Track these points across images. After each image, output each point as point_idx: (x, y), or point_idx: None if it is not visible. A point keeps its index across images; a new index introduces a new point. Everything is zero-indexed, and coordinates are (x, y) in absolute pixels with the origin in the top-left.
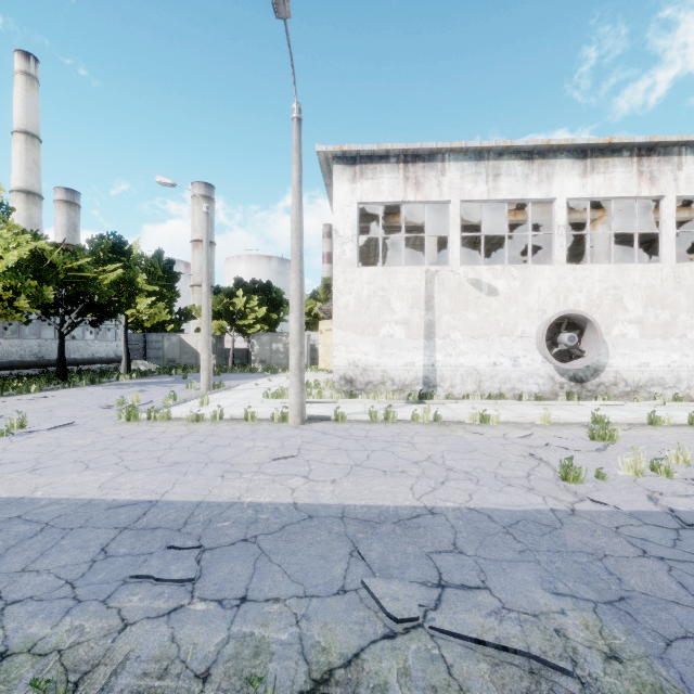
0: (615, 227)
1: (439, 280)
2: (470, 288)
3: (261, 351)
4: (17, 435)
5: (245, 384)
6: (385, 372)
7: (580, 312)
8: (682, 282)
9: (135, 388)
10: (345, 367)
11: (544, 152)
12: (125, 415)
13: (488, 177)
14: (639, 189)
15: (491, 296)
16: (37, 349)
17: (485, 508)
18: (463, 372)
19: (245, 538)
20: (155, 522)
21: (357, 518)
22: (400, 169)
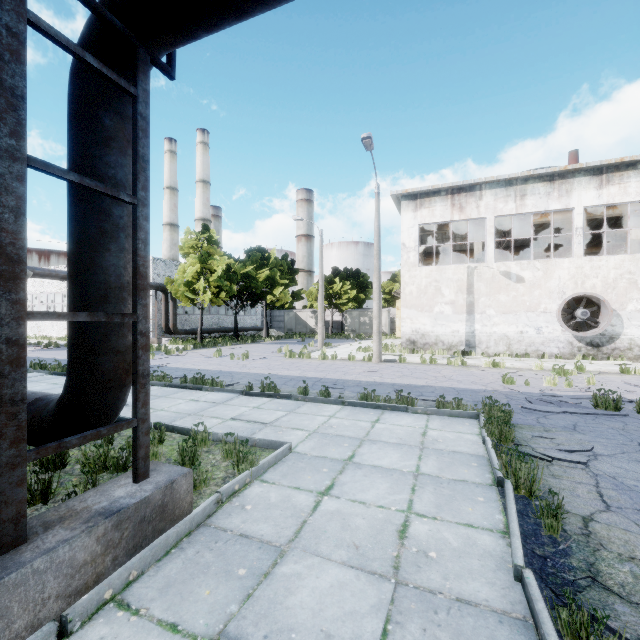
0: None
1: (477, 273)
2: (501, 278)
3: (352, 323)
4: (248, 360)
5: (343, 345)
6: (437, 337)
7: (592, 294)
8: None
9: (278, 345)
10: (409, 333)
11: (564, 174)
12: (289, 355)
13: (516, 197)
14: None
15: (519, 283)
16: (217, 321)
17: (455, 387)
18: (496, 337)
19: (357, 385)
20: (325, 381)
21: (398, 385)
22: (448, 199)
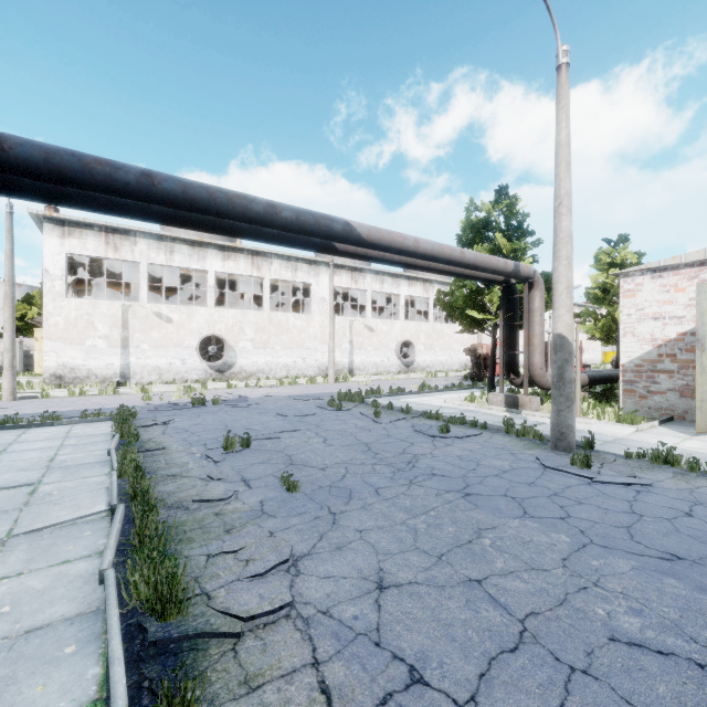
0: None
1: (133, 311)
2: (154, 318)
3: None
4: None
5: None
6: (90, 370)
7: (218, 335)
8: (273, 321)
9: None
10: (55, 367)
11: (202, 243)
12: None
13: (167, 252)
14: (252, 272)
15: (169, 323)
16: None
17: (102, 408)
18: (150, 369)
19: None
20: None
21: (43, 414)
22: (103, 236)
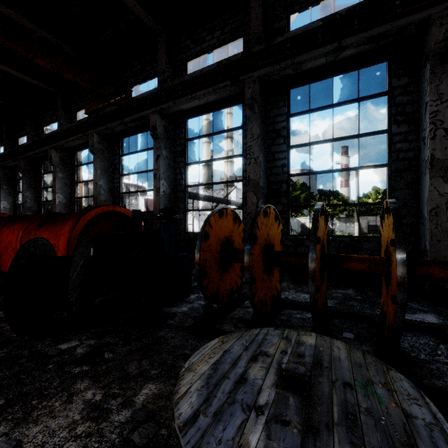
0: None
1: None
2: None
3: (340, 226)
4: None
5: None
6: None
7: None
8: None
9: None
10: None
11: None
12: None
13: None
14: None
15: None
16: None
17: None
18: None
19: None
20: None
21: None
22: None
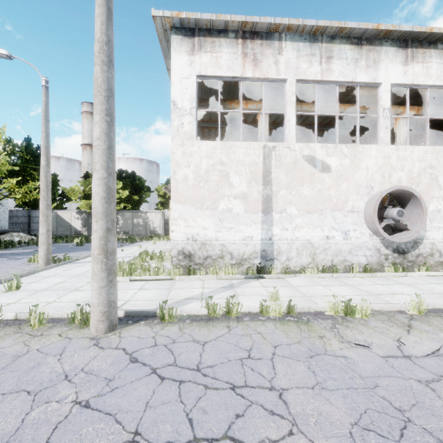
0: (392, 132)
1: (276, 155)
2: (305, 165)
3: (125, 225)
4: None
5: None
6: (224, 246)
7: (408, 188)
8: None
9: None
10: (183, 241)
11: (372, 39)
12: None
13: (322, 58)
14: None
15: (324, 172)
16: None
17: None
18: (299, 245)
19: None
20: None
21: None
22: (239, 45)
